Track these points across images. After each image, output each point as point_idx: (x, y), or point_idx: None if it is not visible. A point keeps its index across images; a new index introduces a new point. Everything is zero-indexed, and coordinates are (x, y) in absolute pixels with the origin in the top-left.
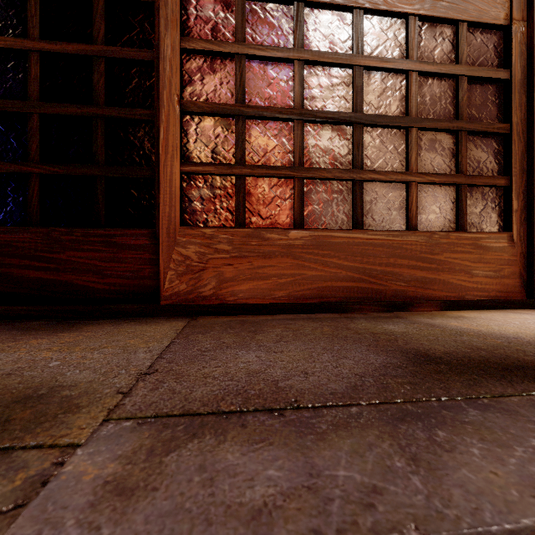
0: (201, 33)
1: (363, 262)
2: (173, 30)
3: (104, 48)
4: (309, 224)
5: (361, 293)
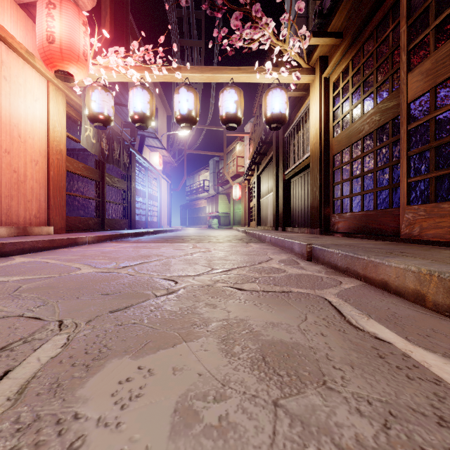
0: (417, 117)
1: None
2: (404, 125)
3: (390, 140)
4: None
5: None
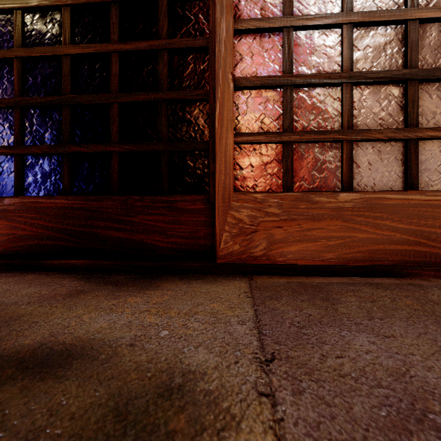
0: (250, 14)
1: (420, 224)
2: (227, 14)
3: (167, 42)
4: (357, 186)
5: (418, 257)
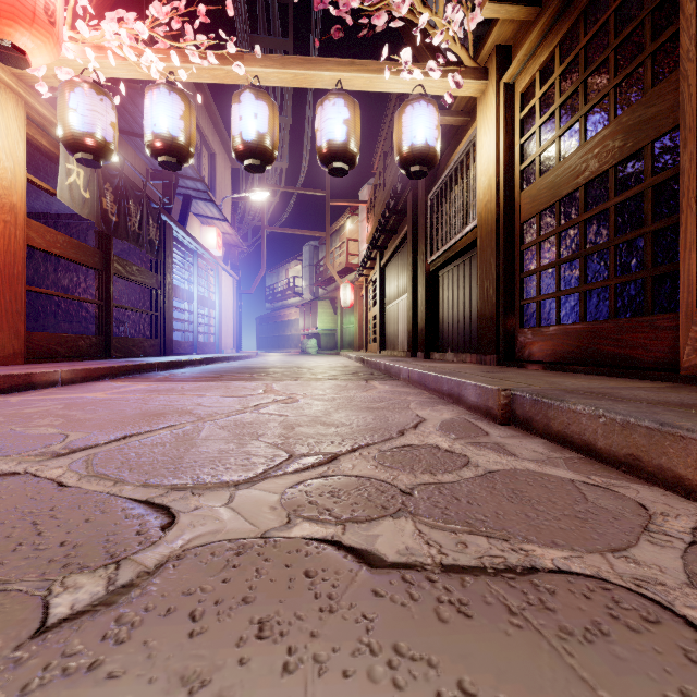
0: None
1: None
2: (690, 145)
3: (650, 181)
4: None
5: None
